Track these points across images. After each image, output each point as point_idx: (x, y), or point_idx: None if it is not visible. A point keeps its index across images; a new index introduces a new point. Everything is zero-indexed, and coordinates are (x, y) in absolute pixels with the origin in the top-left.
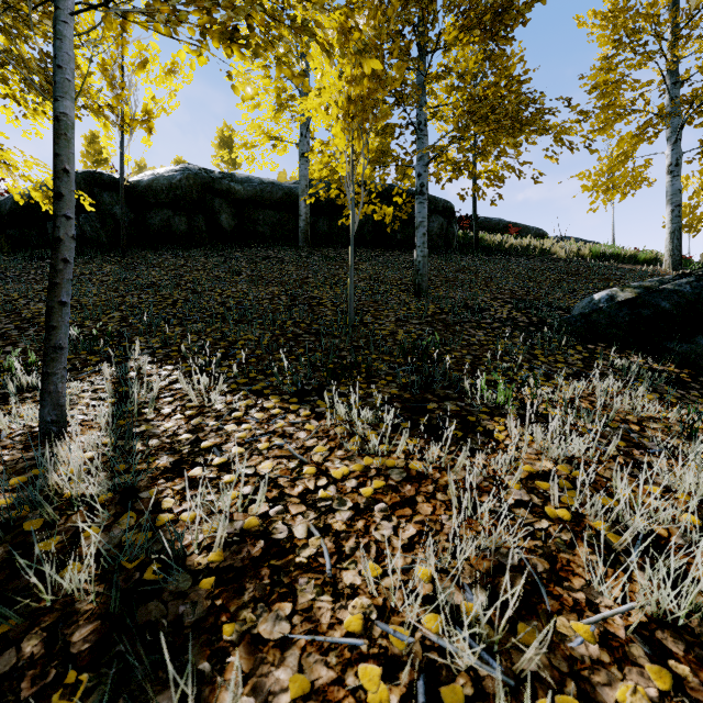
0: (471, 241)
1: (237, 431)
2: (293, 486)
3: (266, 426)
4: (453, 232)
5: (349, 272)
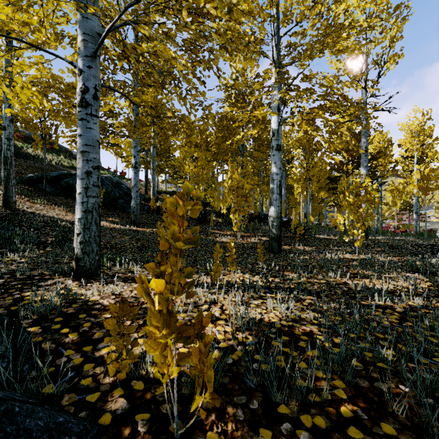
0: (16, 147)
1: None
2: None
3: None
4: None
5: None
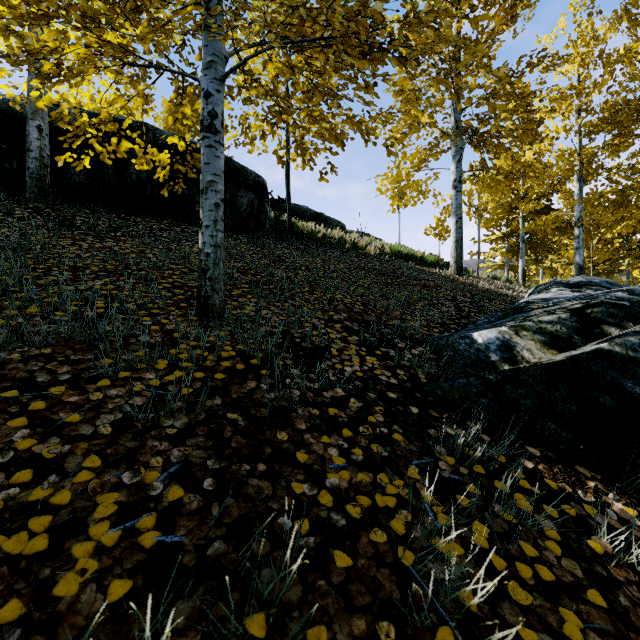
0: (284, 225)
1: None
2: None
3: None
4: (265, 212)
5: None
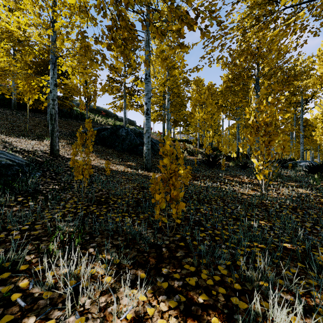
0: (84, 115)
1: (8, 138)
2: (17, 141)
3: (12, 138)
4: (72, 112)
5: (28, 121)
